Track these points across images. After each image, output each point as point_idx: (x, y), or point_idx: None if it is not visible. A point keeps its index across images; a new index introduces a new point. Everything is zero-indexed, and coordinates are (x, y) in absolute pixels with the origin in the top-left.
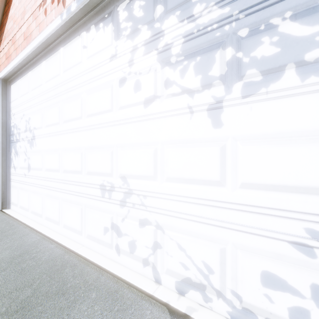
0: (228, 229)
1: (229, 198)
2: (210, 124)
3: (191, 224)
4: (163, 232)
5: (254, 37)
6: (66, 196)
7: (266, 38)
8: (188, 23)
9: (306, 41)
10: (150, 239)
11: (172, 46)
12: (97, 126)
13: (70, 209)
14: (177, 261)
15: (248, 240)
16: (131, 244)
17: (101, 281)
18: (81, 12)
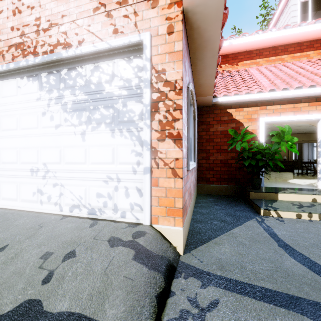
0: (87, 180)
1: (87, 168)
2: (81, 140)
3: (75, 181)
4: (64, 187)
5: (94, 110)
6: (4, 179)
7: (97, 112)
8: (74, 96)
9: (106, 116)
10: (58, 192)
11: (67, 104)
12: (29, 136)
13: (7, 186)
14: (69, 198)
15: (93, 183)
16: (49, 197)
17: (30, 214)
18: (17, 68)
